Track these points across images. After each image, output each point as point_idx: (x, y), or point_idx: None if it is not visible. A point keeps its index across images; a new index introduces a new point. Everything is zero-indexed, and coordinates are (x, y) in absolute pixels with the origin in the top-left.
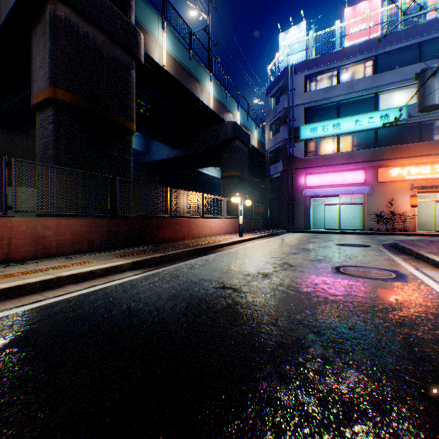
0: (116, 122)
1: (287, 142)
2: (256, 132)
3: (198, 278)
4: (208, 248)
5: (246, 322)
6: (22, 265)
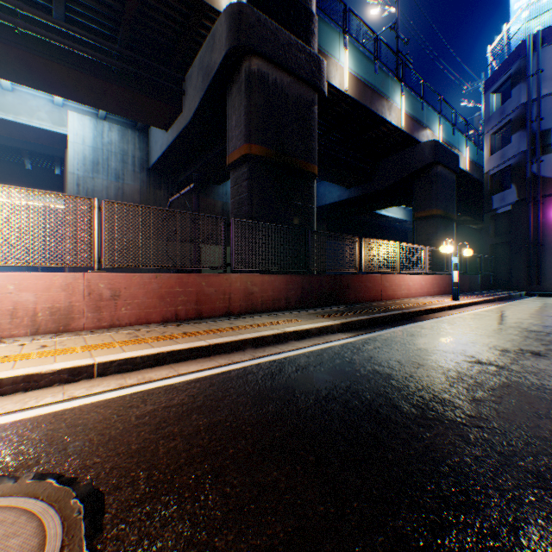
0: (300, 168)
1: (525, 156)
2: (466, 148)
3: (431, 348)
4: (416, 313)
5: (551, 406)
6: (241, 319)
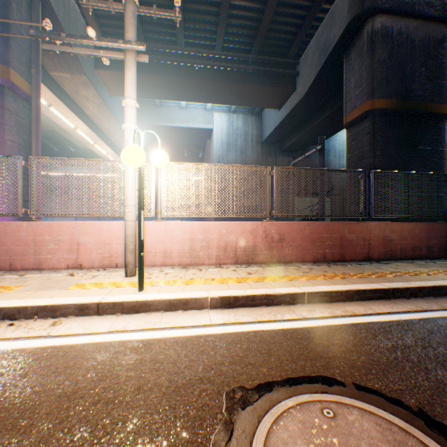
0: (427, 111)
1: None
2: None
3: None
4: None
5: None
6: (383, 265)
